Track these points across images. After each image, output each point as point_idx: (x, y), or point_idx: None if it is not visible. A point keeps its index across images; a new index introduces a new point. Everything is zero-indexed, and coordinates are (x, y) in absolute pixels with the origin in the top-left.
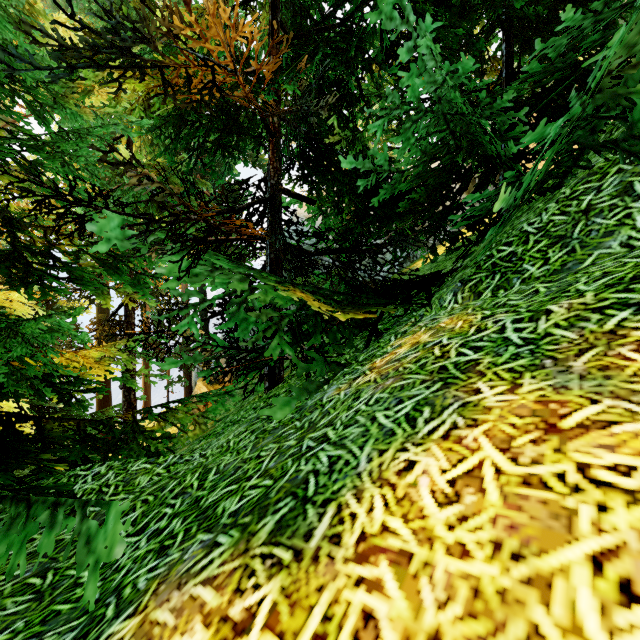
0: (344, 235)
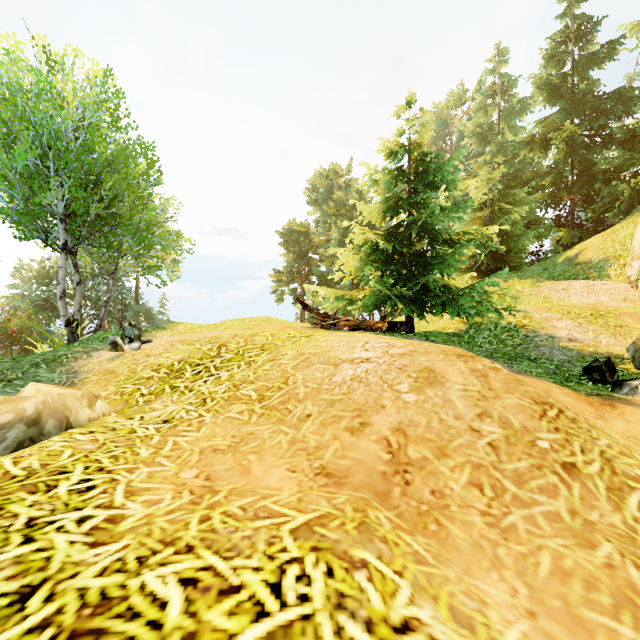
0: (597, 218)
